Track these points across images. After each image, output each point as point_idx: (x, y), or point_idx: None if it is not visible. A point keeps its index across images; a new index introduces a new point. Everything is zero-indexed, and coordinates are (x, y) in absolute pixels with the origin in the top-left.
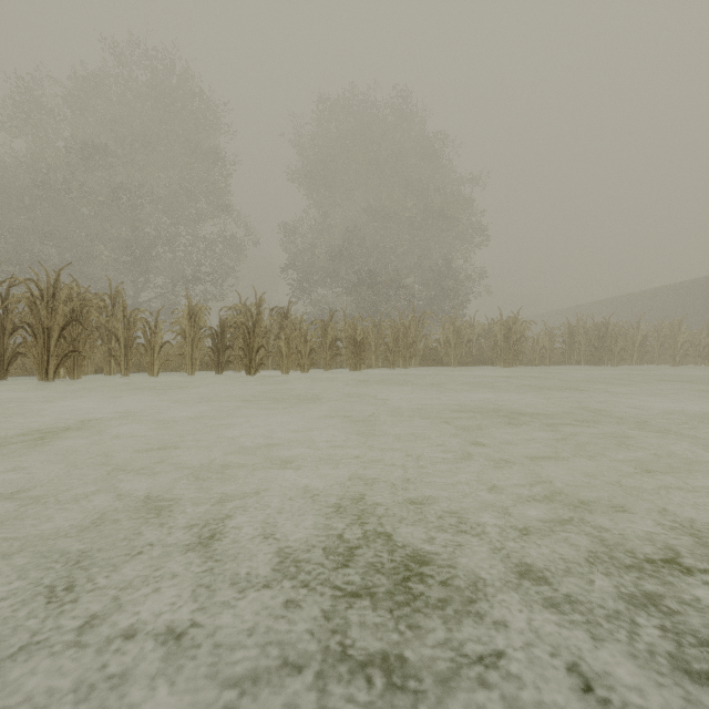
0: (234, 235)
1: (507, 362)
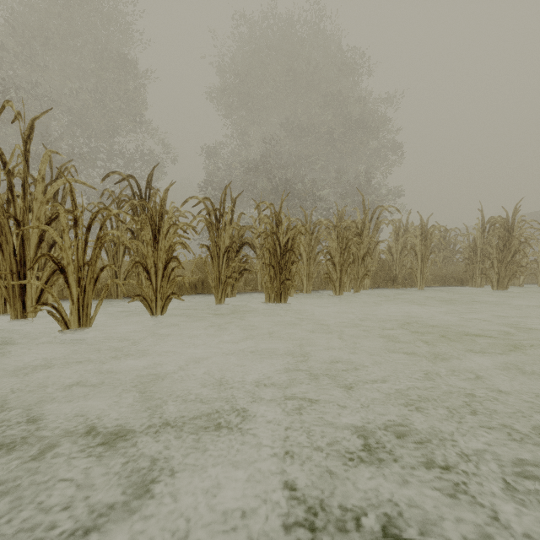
0: (153, 152)
1: (503, 282)
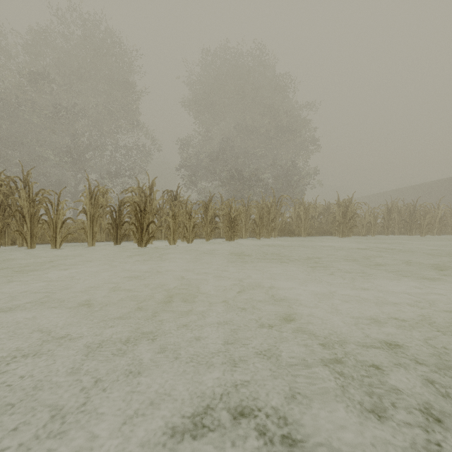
0: (144, 144)
1: (344, 233)
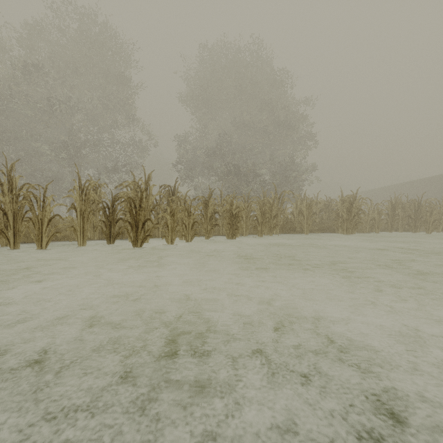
0: (141, 140)
1: (349, 230)
